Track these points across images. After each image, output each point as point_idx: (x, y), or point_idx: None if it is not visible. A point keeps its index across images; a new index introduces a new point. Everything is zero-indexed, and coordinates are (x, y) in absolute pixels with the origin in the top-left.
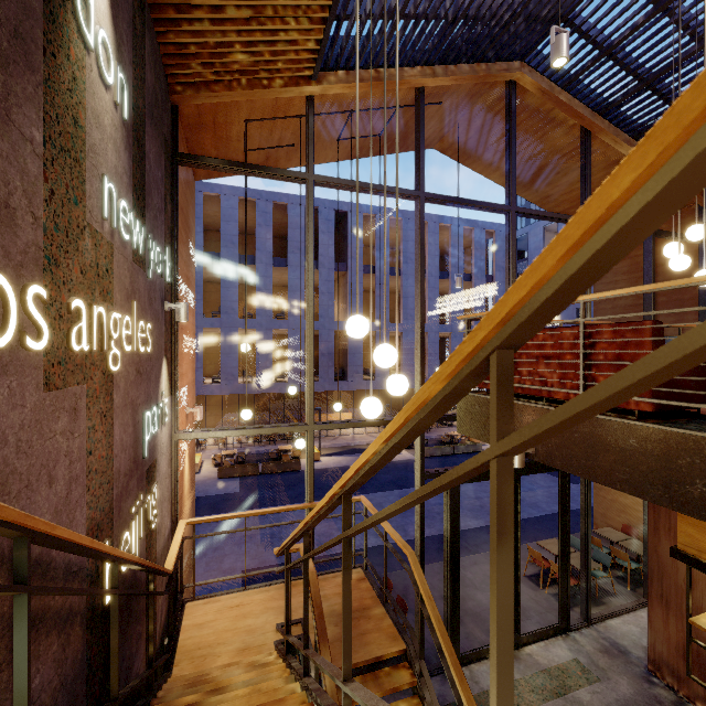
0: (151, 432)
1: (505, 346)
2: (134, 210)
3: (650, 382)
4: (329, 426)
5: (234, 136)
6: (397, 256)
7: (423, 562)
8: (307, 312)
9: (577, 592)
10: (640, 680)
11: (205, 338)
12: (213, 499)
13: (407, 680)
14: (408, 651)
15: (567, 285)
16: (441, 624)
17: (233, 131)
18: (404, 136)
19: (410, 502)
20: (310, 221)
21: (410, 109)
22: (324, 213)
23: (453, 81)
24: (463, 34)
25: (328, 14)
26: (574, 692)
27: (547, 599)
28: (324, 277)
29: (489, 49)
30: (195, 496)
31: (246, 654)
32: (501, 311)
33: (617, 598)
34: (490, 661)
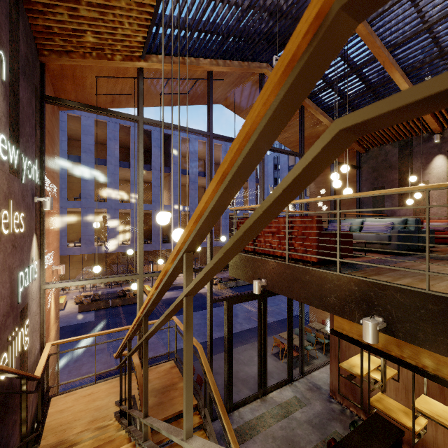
0: (24, 286)
1: (188, 251)
2: (10, 138)
3: (214, 271)
4: (153, 274)
5: (88, 85)
6: (187, 177)
7: (211, 352)
8: (138, 204)
9: (298, 360)
10: (325, 401)
11: (69, 214)
12: (74, 327)
13: (197, 421)
14: (198, 404)
15: (199, 233)
16: (215, 385)
17: (87, 82)
18: (203, 95)
19: (164, 318)
20: (140, 146)
21: (206, 81)
22: (156, 134)
23: (229, 69)
24: (234, 45)
25: (150, 23)
26: (293, 414)
27: (283, 365)
28: (156, 176)
29: (248, 54)
30: (61, 326)
31: (94, 423)
32: (182, 239)
33: (318, 360)
34: (184, 381)
